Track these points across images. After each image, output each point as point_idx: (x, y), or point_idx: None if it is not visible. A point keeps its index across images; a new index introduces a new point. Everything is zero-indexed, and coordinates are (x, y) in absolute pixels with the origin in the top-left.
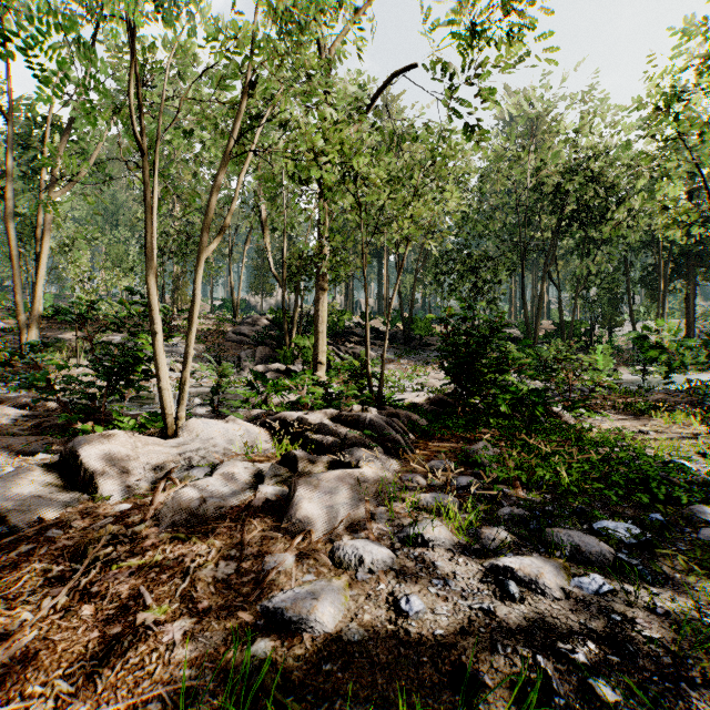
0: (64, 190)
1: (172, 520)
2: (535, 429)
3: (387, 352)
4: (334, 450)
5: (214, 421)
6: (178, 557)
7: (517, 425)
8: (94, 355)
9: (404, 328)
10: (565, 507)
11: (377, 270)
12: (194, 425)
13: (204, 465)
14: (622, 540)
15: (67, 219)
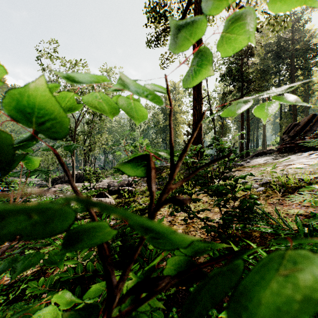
0: None
1: None
2: None
3: None
4: None
5: None
6: None
7: None
8: None
9: None
10: None
11: None
12: None
13: None
14: None
15: None
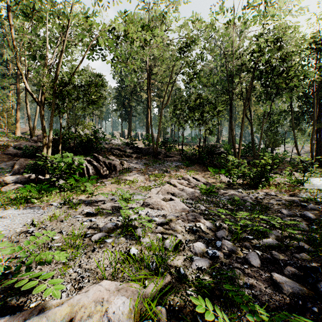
0: None
1: None
2: None
3: (140, 162)
4: None
5: None
6: None
7: None
8: None
9: (153, 146)
10: None
11: (145, 114)
12: None
13: None
14: None
15: None
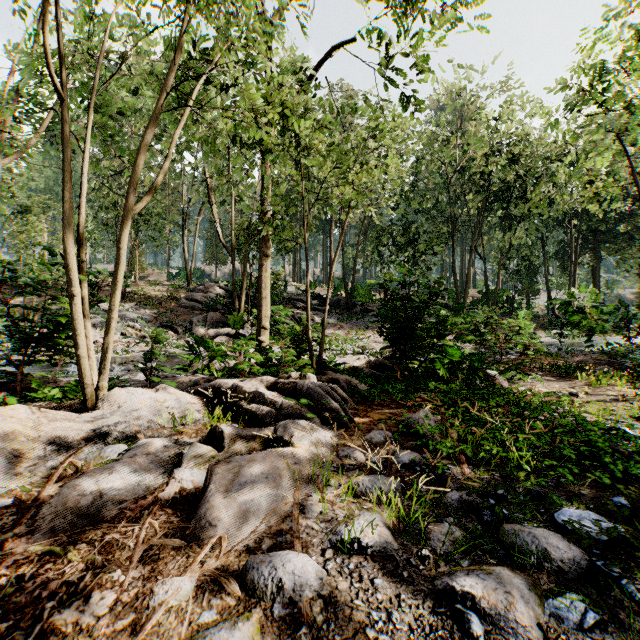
0: (14, 157)
1: (53, 524)
2: (472, 393)
3: (331, 317)
4: (269, 421)
5: (143, 389)
6: (37, 587)
7: (455, 389)
8: (7, 320)
9: (346, 296)
10: (519, 490)
11: (323, 242)
12: (117, 396)
13: (122, 441)
14: (594, 539)
15: (21, 188)
